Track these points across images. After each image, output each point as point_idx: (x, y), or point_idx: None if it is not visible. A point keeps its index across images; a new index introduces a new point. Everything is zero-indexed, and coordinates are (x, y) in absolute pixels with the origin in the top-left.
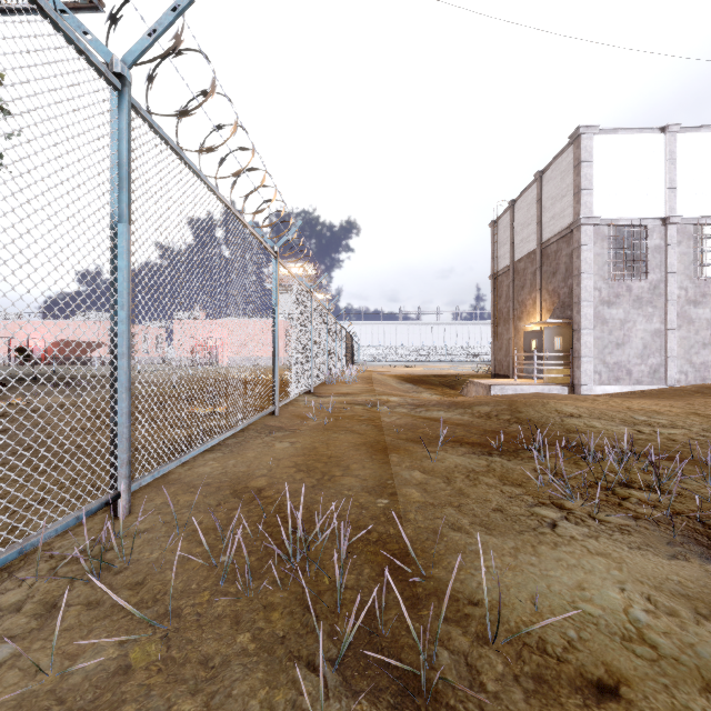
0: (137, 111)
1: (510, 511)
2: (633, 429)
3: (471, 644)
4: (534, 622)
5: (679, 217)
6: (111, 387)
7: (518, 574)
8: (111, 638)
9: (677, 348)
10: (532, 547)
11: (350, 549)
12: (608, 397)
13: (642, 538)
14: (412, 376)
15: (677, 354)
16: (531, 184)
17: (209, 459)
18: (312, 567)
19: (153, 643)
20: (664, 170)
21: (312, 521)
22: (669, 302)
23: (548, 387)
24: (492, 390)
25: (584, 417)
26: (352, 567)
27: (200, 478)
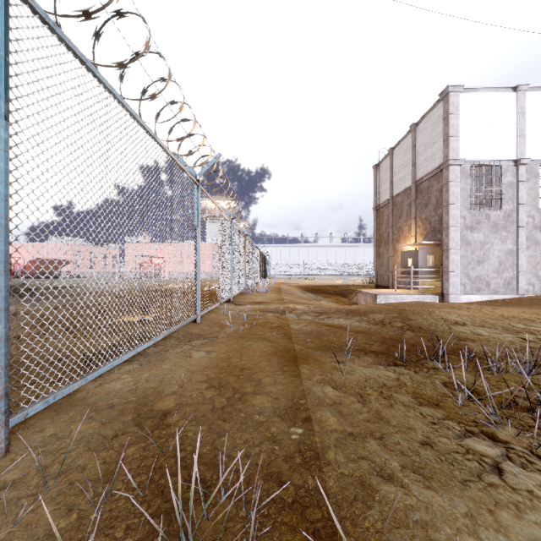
0: None
1: (440, 446)
2: (518, 337)
3: None
4: None
5: (528, 159)
6: None
7: None
8: None
9: (526, 264)
10: (490, 514)
11: (259, 518)
12: (478, 305)
13: None
14: (312, 286)
15: (526, 270)
16: (407, 135)
17: (124, 372)
18: None
19: None
20: (516, 121)
21: (216, 465)
22: (520, 228)
23: (422, 296)
24: (378, 298)
25: (469, 324)
26: None
27: (106, 397)
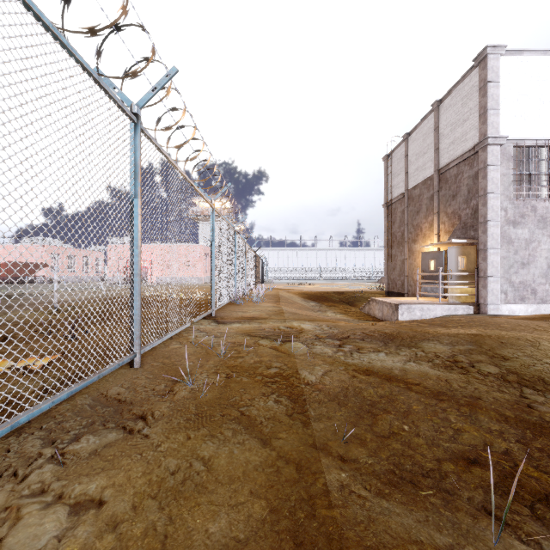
0: None
1: None
2: None
3: None
4: None
5: None
6: None
7: None
8: None
9: None
10: None
11: None
12: None
13: None
14: (315, 293)
15: None
16: (427, 116)
17: None
18: None
19: None
20: None
21: None
22: None
23: (454, 306)
24: (399, 309)
25: None
26: None
27: None
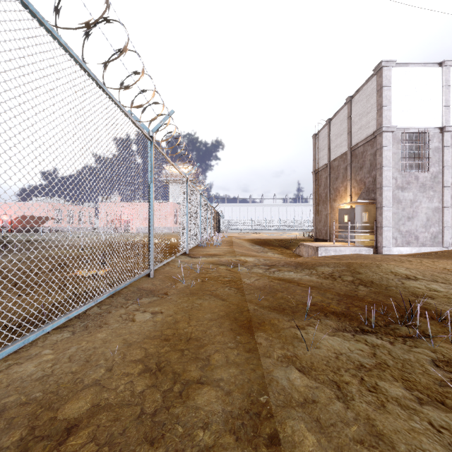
0: None
1: None
2: None
3: None
4: None
5: None
6: None
7: None
8: None
9: (450, 220)
10: None
11: None
12: (415, 257)
13: None
14: (260, 239)
15: (450, 225)
16: (343, 107)
17: (47, 345)
18: None
19: None
20: (441, 93)
21: None
22: (445, 188)
23: (358, 248)
24: (319, 250)
25: (421, 279)
26: None
27: (2, 393)
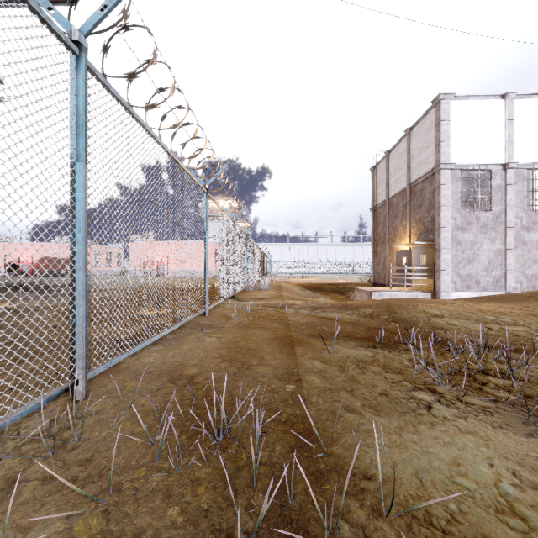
0: (92, 72)
1: (393, 395)
2: (485, 326)
3: (368, 517)
4: (420, 496)
5: (515, 163)
6: (70, 295)
7: (403, 451)
8: (59, 512)
9: (514, 263)
10: (413, 426)
11: (264, 428)
12: (462, 301)
13: (502, 418)
14: (311, 284)
15: (514, 268)
16: (402, 139)
17: (152, 351)
18: (233, 445)
19: (95, 517)
20: (504, 127)
21: (233, 404)
22: (508, 228)
23: (415, 293)
24: (373, 295)
25: (446, 317)
26: (266, 444)
27: (144, 367)
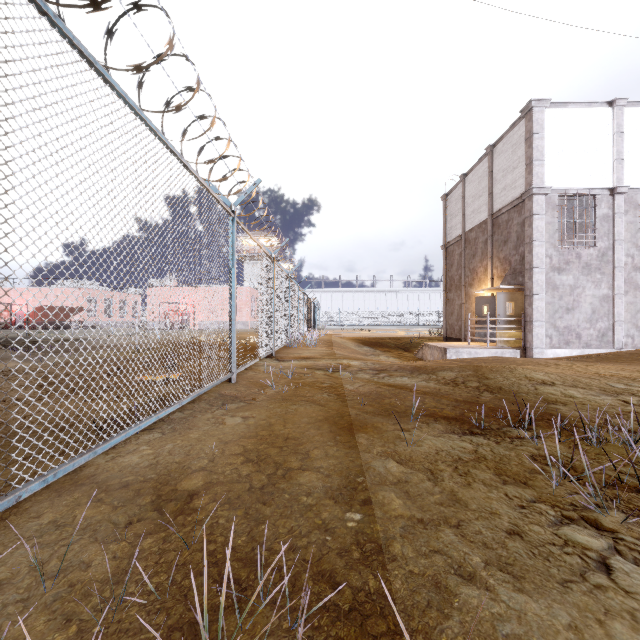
0: None
1: (532, 536)
2: (618, 399)
3: None
4: None
5: (626, 187)
6: None
7: None
8: None
9: (624, 312)
10: (600, 625)
11: (308, 631)
12: (568, 361)
13: None
14: (369, 339)
15: (624, 319)
16: (482, 158)
17: (142, 443)
18: None
19: None
20: (612, 142)
21: (253, 562)
22: (616, 269)
23: (501, 350)
24: (448, 353)
25: (559, 384)
26: None
27: (120, 474)
